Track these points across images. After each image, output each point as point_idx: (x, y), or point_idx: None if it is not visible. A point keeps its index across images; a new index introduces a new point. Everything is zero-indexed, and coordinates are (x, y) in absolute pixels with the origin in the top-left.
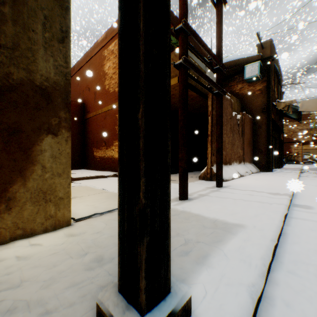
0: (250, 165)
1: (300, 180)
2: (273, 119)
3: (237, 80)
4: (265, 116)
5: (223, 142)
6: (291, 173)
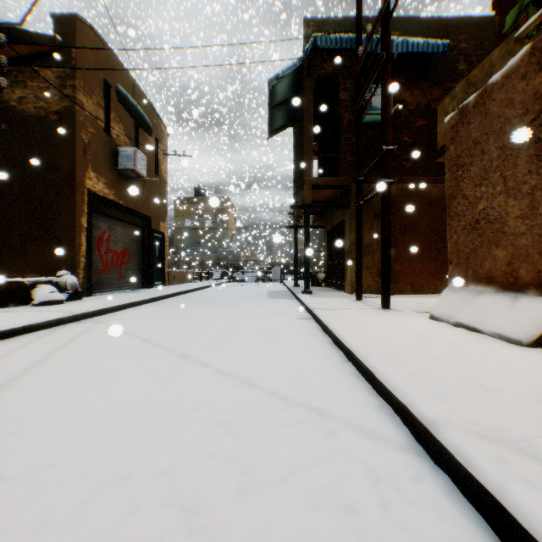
0: None
1: None
2: None
3: None
4: None
5: (491, 223)
6: None
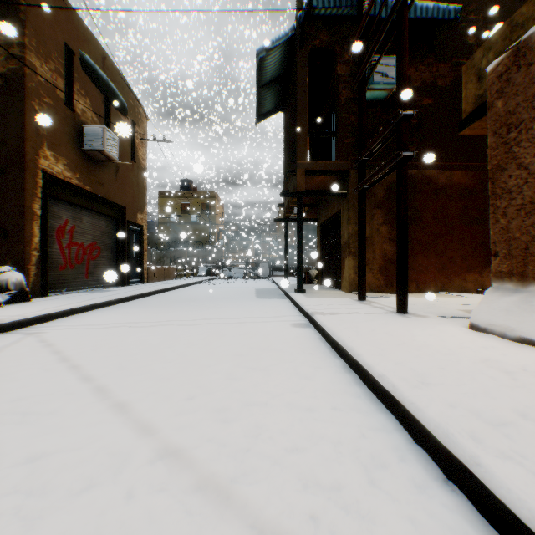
0: None
1: None
2: None
3: None
4: None
5: None
6: None
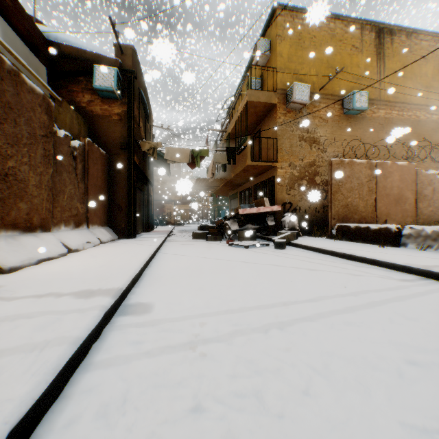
0: (103, 229)
1: (164, 247)
2: (139, 164)
3: (83, 85)
4: (126, 156)
5: (20, 182)
6: (157, 238)
